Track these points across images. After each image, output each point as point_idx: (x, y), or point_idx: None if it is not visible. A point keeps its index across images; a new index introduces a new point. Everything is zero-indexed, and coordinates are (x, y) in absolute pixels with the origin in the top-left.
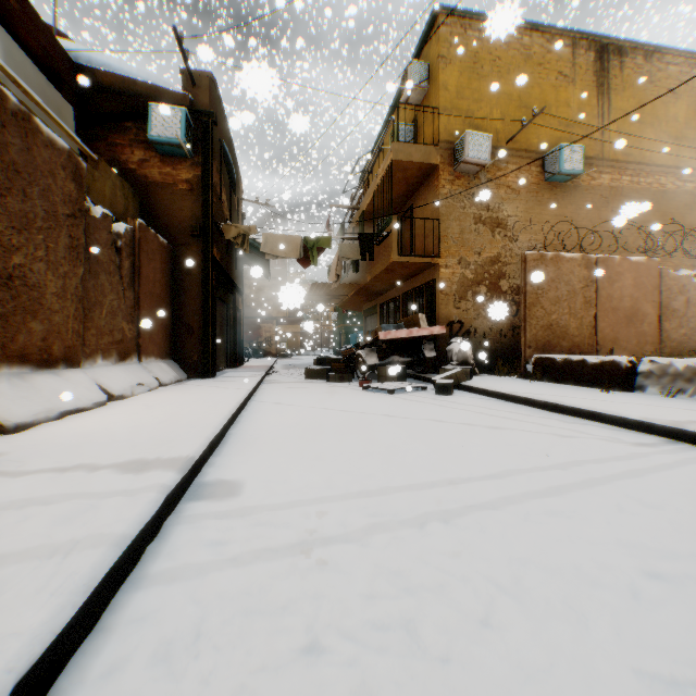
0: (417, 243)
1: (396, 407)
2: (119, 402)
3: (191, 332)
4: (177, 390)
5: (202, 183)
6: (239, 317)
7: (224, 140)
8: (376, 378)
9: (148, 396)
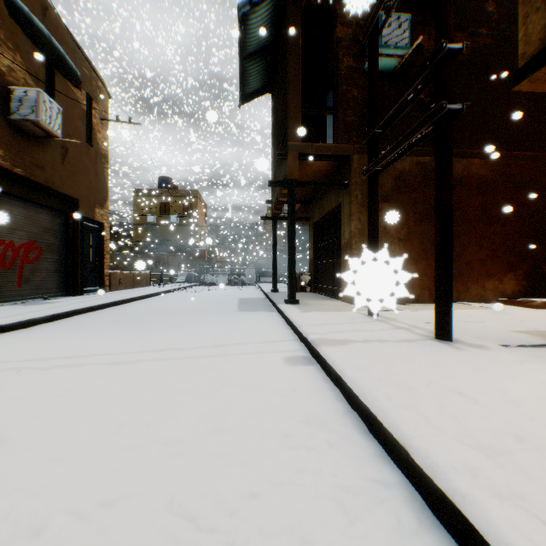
0: None
1: None
2: None
3: None
4: None
5: None
6: None
7: None
8: None
9: None
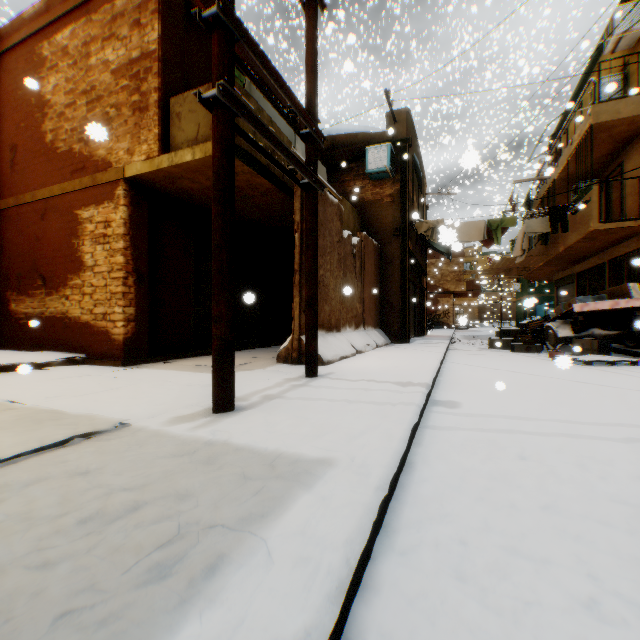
0: (626, 203)
1: (590, 376)
2: (361, 355)
3: (393, 308)
4: (390, 350)
5: (401, 194)
6: (423, 293)
7: (414, 153)
8: (569, 351)
9: (374, 352)
